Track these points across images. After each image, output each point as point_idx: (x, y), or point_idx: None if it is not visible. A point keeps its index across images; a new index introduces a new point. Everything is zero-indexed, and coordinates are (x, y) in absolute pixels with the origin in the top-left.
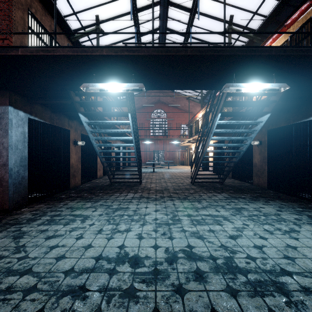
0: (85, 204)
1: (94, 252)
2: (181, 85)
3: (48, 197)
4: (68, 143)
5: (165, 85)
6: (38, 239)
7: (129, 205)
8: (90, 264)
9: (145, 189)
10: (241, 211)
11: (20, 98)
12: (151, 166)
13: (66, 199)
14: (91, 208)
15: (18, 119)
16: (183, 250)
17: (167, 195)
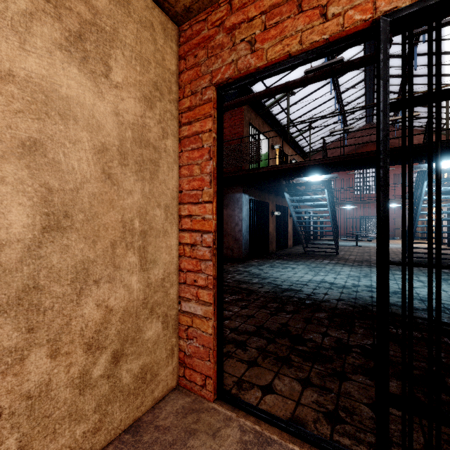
0: (288, 262)
1: (307, 278)
2: (373, 166)
3: (258, 257)
4: (267, 214)
5: (357, 167)
6: (272, 271)
7: (326, 266)
8: (306, 281)
9: (341, 259)
10: (447, 280)
11: (246, 186)
12: (354, 239)
13: (271, 258)
14: (294, 265)
15: (245, 200)
16: (365, 285)
17: (367, 264)
